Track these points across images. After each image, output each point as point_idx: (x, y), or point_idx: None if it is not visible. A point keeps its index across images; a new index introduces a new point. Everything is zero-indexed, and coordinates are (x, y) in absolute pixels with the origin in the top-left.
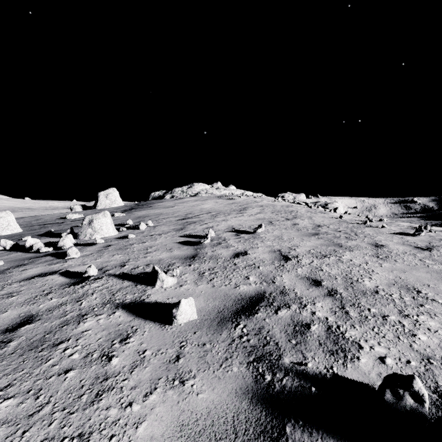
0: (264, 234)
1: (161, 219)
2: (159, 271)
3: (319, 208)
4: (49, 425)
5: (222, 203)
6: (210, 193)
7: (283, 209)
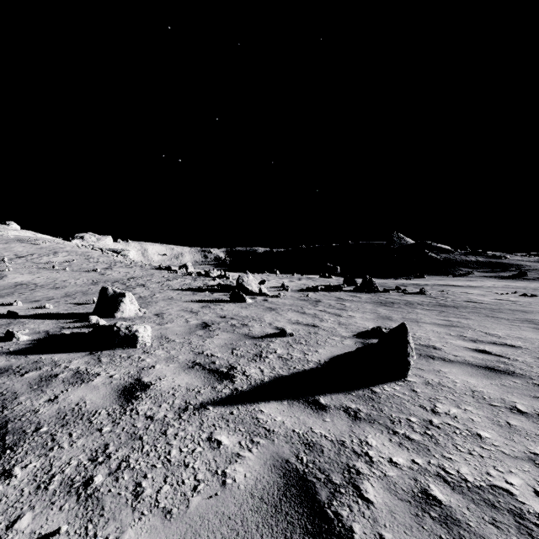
0: (76, 263)
1: (1, 257)
2: (56, 266)
3: (109, 254)
4: (61, 272)
5: (31, 247)
6: (1, 235)
7: (83, 254)
